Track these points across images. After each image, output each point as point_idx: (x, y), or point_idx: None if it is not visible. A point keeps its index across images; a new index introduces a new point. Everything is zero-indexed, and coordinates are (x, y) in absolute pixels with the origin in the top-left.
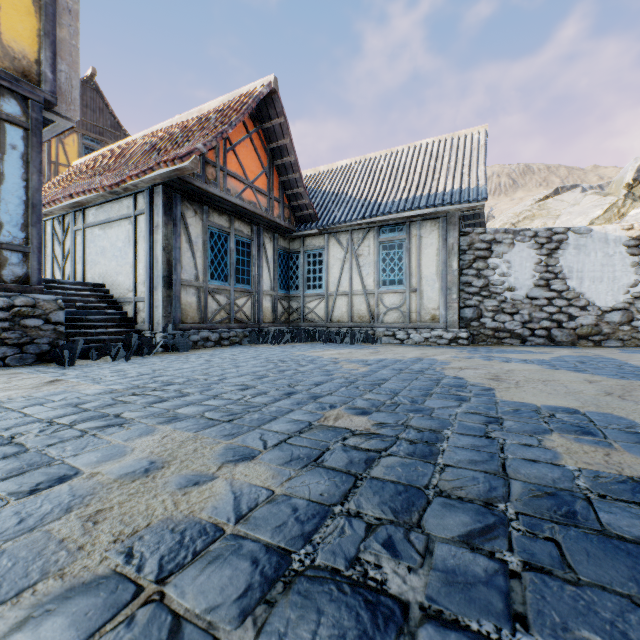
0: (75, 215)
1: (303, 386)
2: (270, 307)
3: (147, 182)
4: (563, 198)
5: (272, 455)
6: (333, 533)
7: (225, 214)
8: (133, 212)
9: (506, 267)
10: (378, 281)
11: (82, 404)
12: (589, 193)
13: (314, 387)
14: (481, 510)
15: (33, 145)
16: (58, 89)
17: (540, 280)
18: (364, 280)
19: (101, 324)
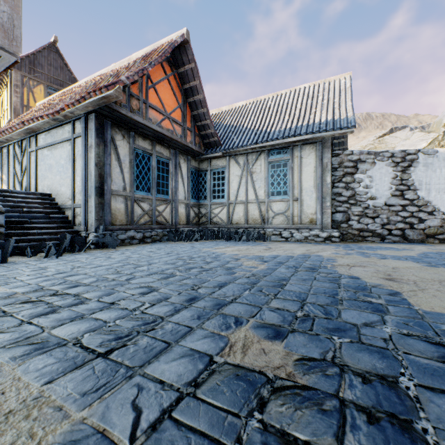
0: (30, 140)
1: (206, 288)
2: (184, 212)
3: (81, 109)
4: (396, 135)
5: None
6: None
7: (148, 139)
8: (72, 135)
9: (369, 181)
10: (268, 192)
11: None
12: (416, 131)
13: (217, 290)
14: None
15: None
16: (1, 26)
17: (396, 191)
18: (257, 191)
19: (43, 226)
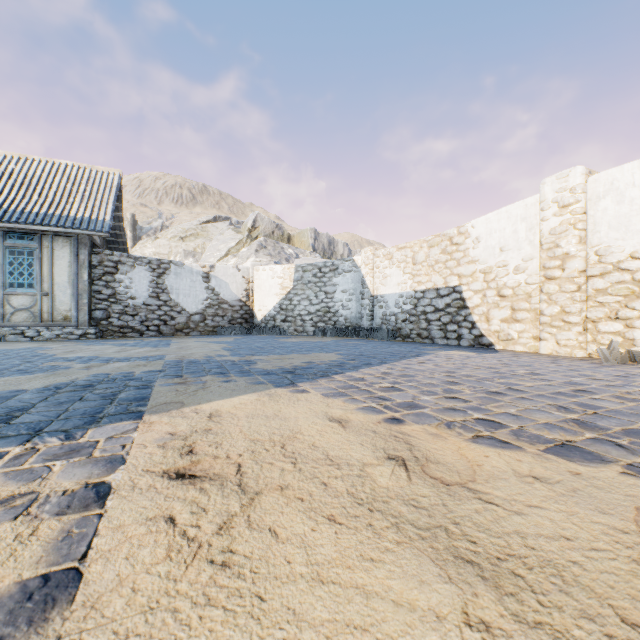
0: None
1: None
2: None
3: None
4: (219, 226)
5: None
6: None
7: None
8: None
9: (130, 282)
10: (5, 283)
11: None
12: (231, 228)
13: None
14: None
15: None
16: None
17: (154, 293)
18: None
19: None
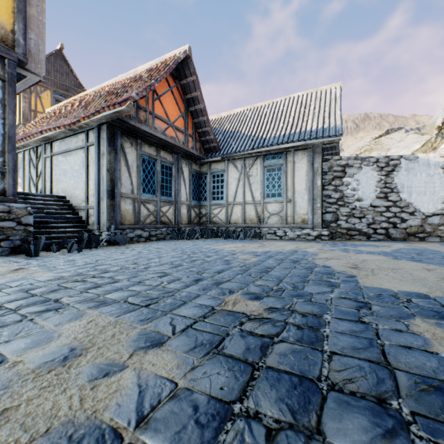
0: (45, 146)
1: (208, 273)
2: (186, 213)
3: (95, 121)
4: (392, 136)
5: (179, 341)
6: (233, 442)
7: (153, 146)
8: (86, 144)
9: (356, 184)
10: (263, 194)
11: (32, 290)
12: (411, 133)
13: (217, 274)
14: (376, 409)
15: (9, 93)
16: (28, 52)
17: (380, 193)
18: (253, 193)
19: (62, 225)
